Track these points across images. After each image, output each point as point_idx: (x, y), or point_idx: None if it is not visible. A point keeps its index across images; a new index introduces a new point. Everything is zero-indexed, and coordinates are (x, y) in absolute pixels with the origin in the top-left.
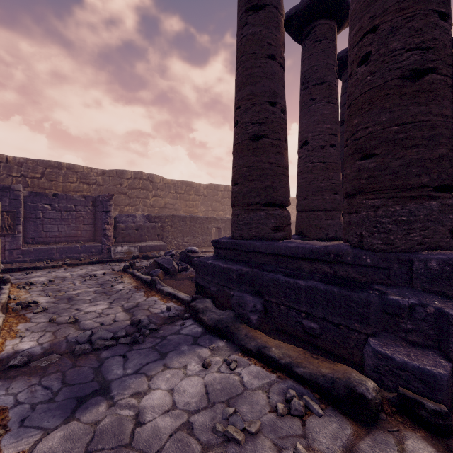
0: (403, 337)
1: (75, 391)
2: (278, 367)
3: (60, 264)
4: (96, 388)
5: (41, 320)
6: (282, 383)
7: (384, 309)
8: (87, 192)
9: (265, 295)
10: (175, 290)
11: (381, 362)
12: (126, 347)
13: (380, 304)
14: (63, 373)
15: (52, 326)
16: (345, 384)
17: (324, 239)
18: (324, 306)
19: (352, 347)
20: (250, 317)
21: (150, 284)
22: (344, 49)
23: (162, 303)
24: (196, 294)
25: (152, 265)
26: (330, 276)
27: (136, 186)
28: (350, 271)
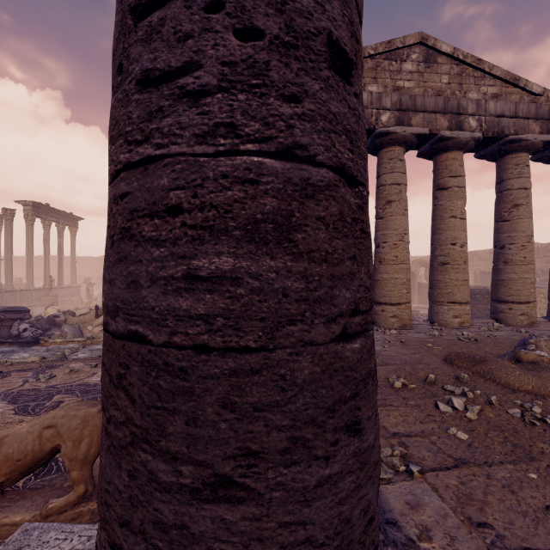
0: None
1: None
2: None
3: None
4: None
5: None
6: None
7: None
8: None
9: None
10: None
11: None
12: None
13: None
14: None
15: None
16: None
17: None
18: None
19: None
20: None
21: None
22: None
23: None
24: None
25: None
26: None
27: None
28: None
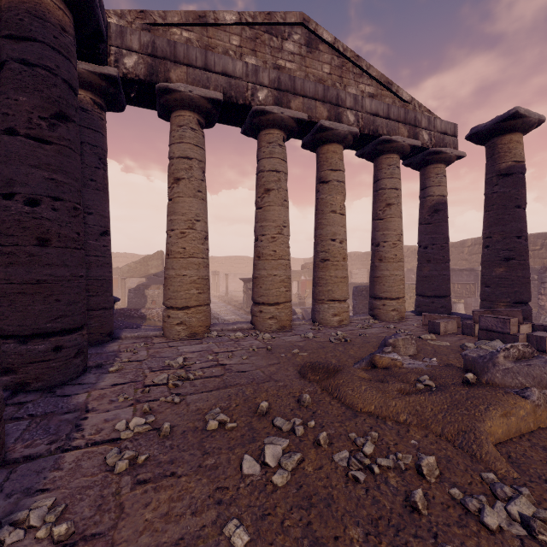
0: None
1: None
2: None
3: None
4: None
5: None
6: None
7: None
8: None
9: None
10: None
11: None
12: None
13: None
14: None
15: None
16: None
17: None
18: None
19: None
20: None
21: None
22: None
23: None
24: None
25: None
26: None
27: None
28: None
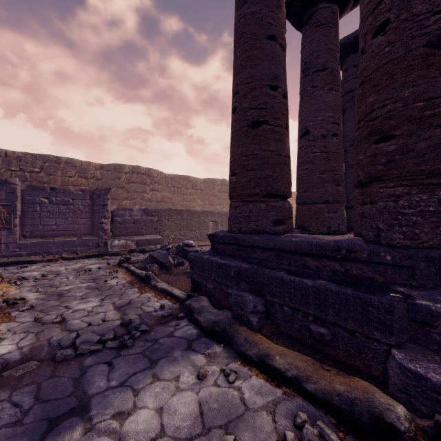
0: (435, 350)
1: (48, 409)
2: (284, 381)
3: (56, 258)
4: (74, 405)
5: (26, 320)
6: (289, 402)
7: (411, 316)
8: (85, 186)
9: (267, 294)
10: (169, 286)
11: (410, 381)
12: (113, 352)
13: (406, 310)
14: (38, 385)
15: (37, 326)
16: (368, 410)
17: (326, 233)
18: (336, 309)
19: (370, 359)
20: (250, 319)
21: (144, 279)
22: (345, 37)
23: (156, 300)
24: (192, 290)
25: (147, 260)
26: (340, 274)
27: (134, 180)
28: (364, 269)
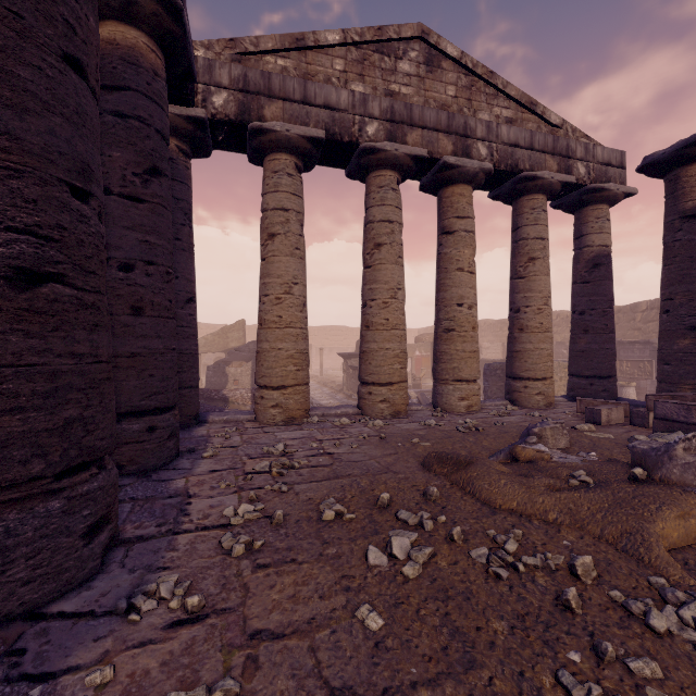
0: None
1: None
2: None
3: None
4: None
5: None
6: None
7: None
8: None
9: None
10: None
11: None
12: None
13: None
14: None
15: None
16: None
17: None
18: None
19: None
20: None
21: None
22: None
23: None
24: None
25: None
26: None
27: None
28: None
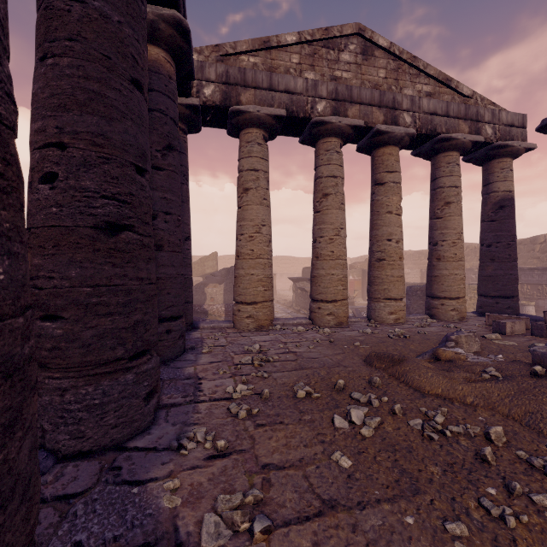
0: None
1: None
2: None
3: None
4: None
5: None
6: None
7: None
8: None
9: None
10: None
11: None
12: None
13: None
14: None
15: None
16: None
17: None
18: None
19: None
20: None
21: None
22: None
23: None
24: None
25: None
26: None
27: None
28: None
